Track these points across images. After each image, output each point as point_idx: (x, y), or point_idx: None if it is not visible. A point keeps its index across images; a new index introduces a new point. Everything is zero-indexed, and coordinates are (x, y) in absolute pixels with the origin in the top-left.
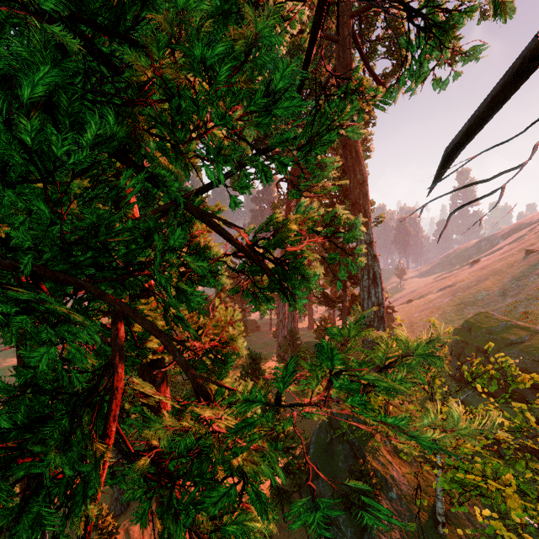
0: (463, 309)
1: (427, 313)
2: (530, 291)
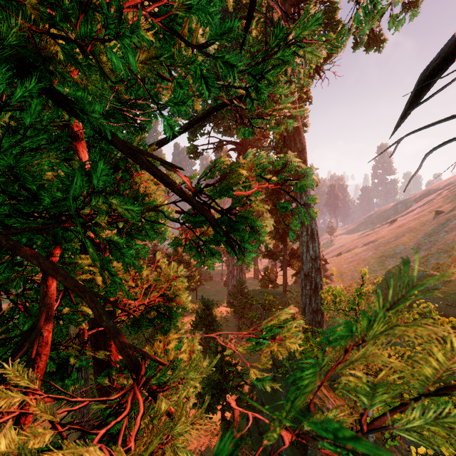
0: (384, 261)
1: (354, 264)
2: (440, 246)
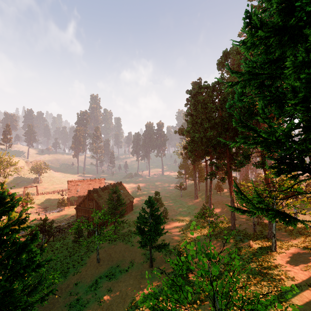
0: None
1: None
2: None
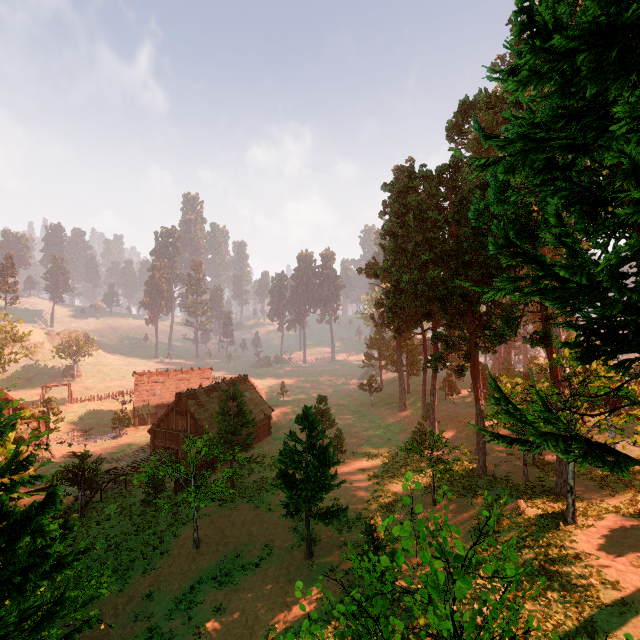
0: None
1: None
2: None
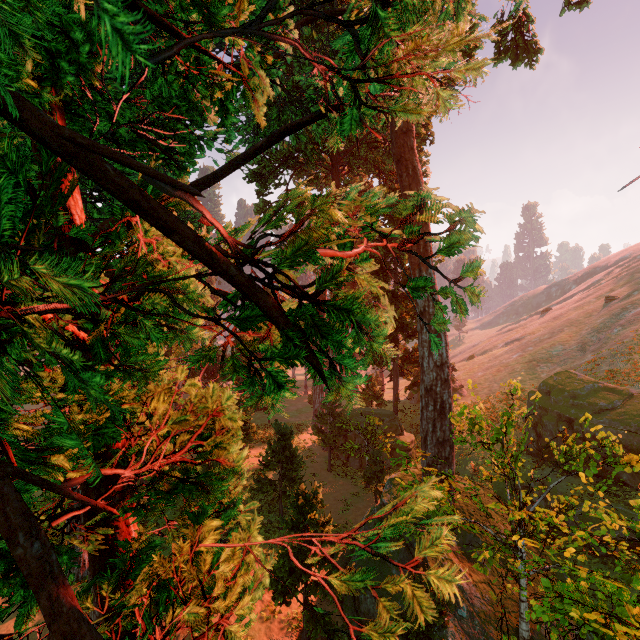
0: (536, 367)
1: (493, 372)
2: (614, 346)
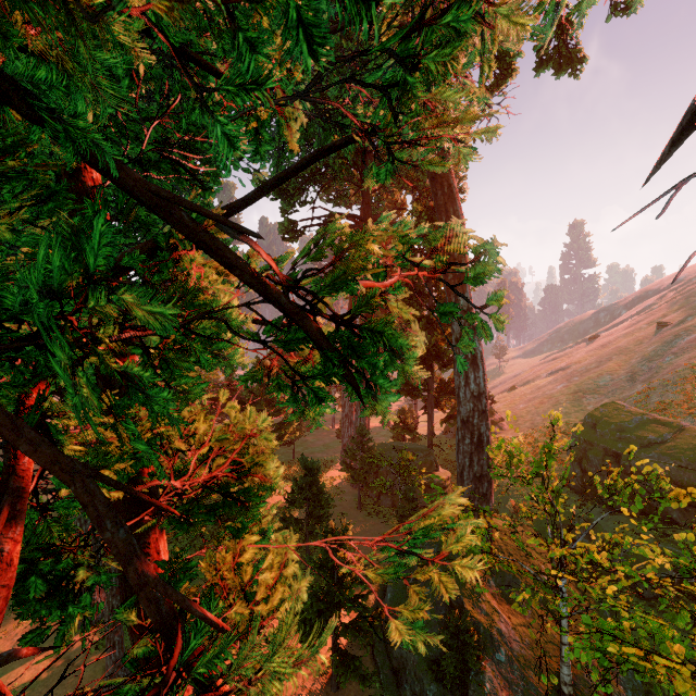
0: (581, 398)
1: (535, 404)
2: (666, 375)
